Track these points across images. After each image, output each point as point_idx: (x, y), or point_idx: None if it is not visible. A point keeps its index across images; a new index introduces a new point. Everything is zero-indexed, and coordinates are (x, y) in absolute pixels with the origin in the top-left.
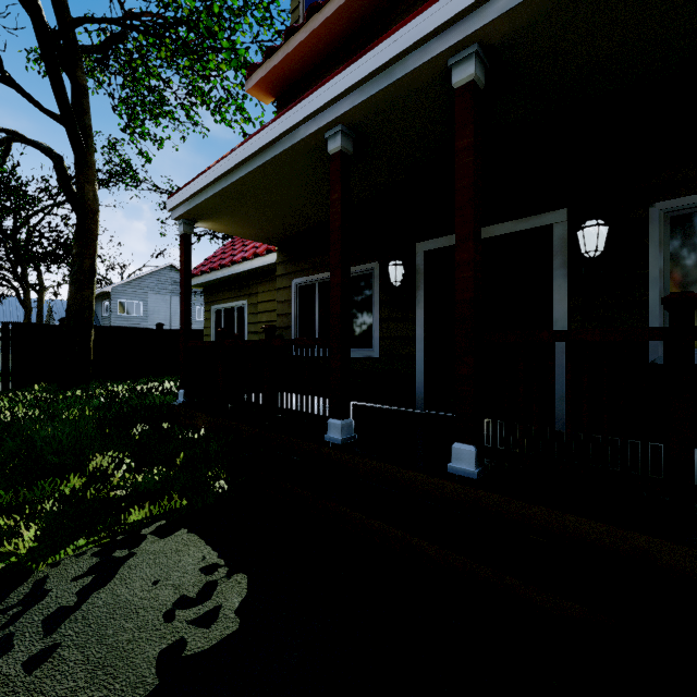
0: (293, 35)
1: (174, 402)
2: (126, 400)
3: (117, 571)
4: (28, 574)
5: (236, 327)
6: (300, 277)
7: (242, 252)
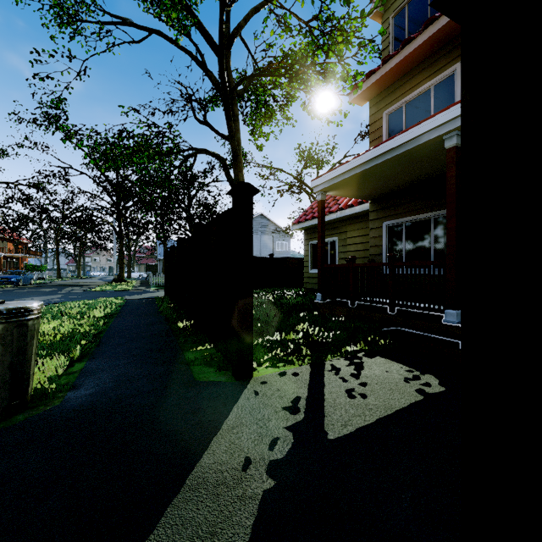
0: (387, 59)
1: (314, 300)
2: (279, 299)
3: (363, 366)
4: (324, 362)
5: (329, 255)
6: (389, 220)
7: (336, 204)
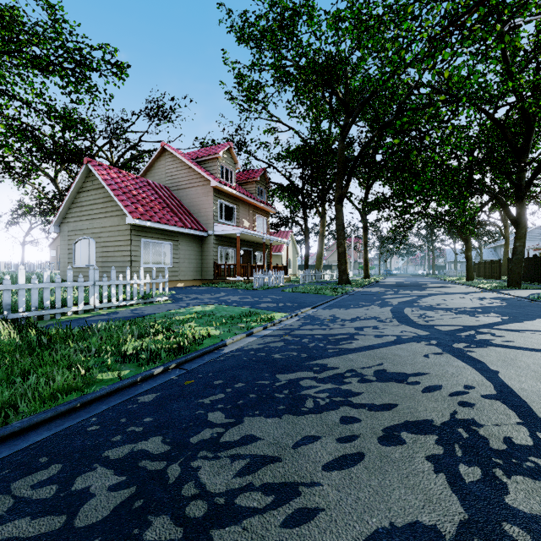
0: None
1: None
2: None
3: None
4: None
5: None
6: None
7: None
